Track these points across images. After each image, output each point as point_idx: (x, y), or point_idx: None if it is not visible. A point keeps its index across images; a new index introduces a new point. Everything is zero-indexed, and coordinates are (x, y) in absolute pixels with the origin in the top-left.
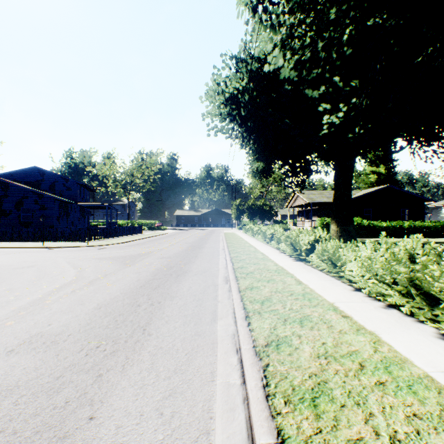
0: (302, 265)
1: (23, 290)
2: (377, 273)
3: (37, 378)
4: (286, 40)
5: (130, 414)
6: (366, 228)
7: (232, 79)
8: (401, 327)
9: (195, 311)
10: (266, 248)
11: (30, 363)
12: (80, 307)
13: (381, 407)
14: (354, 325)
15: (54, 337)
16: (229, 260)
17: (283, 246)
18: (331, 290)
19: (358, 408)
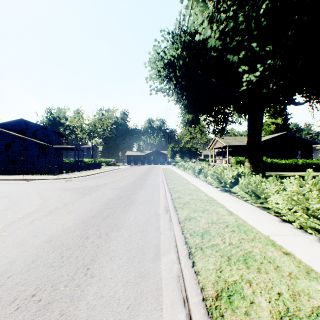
0: (228, 195)
1: None
2: (308, 208)
3: None
4: (212, 18)
5: None
6: (269, 165)
7: (169, 48)
8: None
9: (139, 244)
10: (196, 180)
11: None
12: (32, 240)
13: None
14: (300, 265)
15: None
16: (167, 191)
17: (210, 179)
18: (261, 221)
19: None
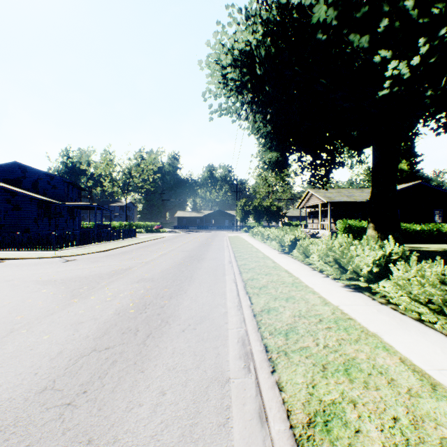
0: (371, 302)
1: None
2: None
3: None
4: None
5: None
6: None
7: (241, 32)
8: None
9: None
10: (288, 261)
11: None
12: None
13: None
14: None
15: None
16: (242, 288)
17: (316, 261)
18: None
19: None
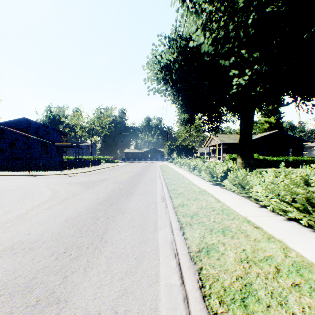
0: (219, 188)
1: (11, 206)
2: (279, 194)
3: (15, 279)
4: (205, 24)
5: (90, 312)
6: (262, 161)
7: (166, 53)
8: (302, 236)
9: (140, 223)
10: (191, 176)
11: (11, 266)
12: (53, 220)
13: (301, 307)
14: (265, 234)
15: (31, 244)
16: (164, 184)
17: (203, 174)
18: (242, 206)
19: (282, 309)
